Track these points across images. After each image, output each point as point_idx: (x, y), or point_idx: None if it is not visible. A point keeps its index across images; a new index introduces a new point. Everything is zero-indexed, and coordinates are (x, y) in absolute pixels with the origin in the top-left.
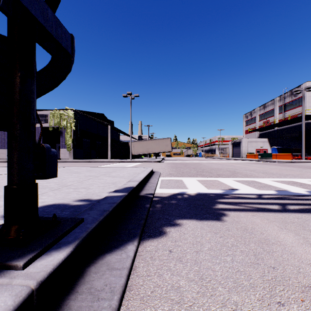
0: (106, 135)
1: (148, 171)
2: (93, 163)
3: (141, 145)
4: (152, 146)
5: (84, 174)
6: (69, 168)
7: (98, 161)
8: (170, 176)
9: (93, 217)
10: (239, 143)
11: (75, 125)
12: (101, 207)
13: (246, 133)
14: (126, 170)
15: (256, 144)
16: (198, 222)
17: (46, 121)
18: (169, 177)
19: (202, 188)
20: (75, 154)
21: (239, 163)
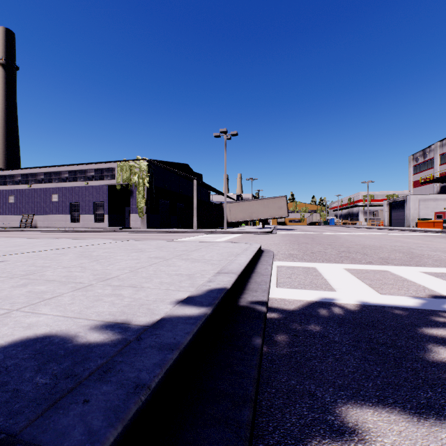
0: (191, 195)
1: (253, 251)
2: (172, 234)
3: (240, 207)
4: (258, 208)
5: (149, 253)
6: (133, 243)
7: (179, 231)
8: (291, 259)
9: (86, 432)
10: (403, 203)
11: (148, 181)
12: (136, 364)
13: (415, 187)
14: (216, 248)
15: (435, 203)
16: (417, 430)
17: (113, 176)
18: (290, 262)
19: (366, 291)
20: (149, 222)
21: (408, 235)
